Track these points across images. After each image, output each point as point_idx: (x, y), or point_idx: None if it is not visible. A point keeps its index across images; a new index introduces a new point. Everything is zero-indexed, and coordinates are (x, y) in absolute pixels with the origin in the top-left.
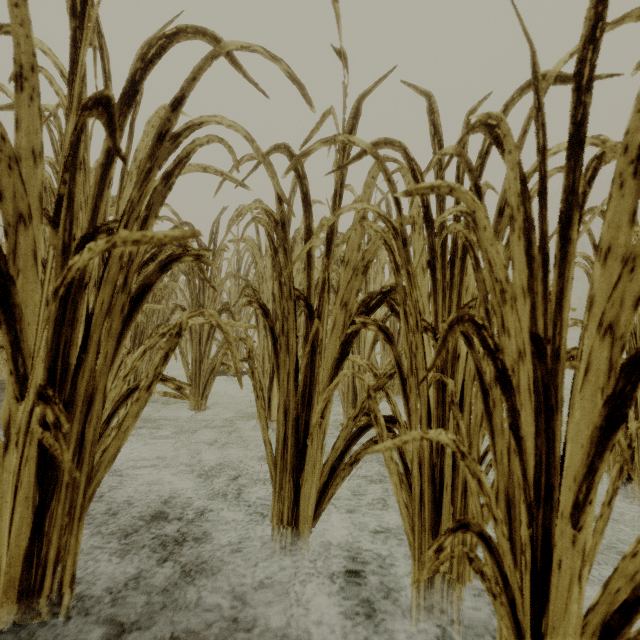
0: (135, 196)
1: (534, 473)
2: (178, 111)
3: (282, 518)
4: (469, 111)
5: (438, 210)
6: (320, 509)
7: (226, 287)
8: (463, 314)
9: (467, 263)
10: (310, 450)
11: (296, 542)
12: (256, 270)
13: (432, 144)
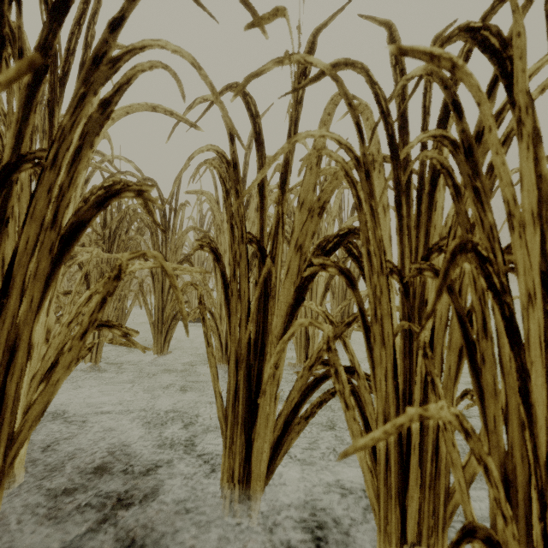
0: (67, 123)
1: (547, 450)
2: (117, 33)
3: (233, 474)
4: (435, 36)
5: (401, 144)
6: (273, 465)
7: (190, 242)
8: (465, 241)
9: (436, 198)
10: (263, 402)
11: (248, 500)
12: (214, 223)
13: (393, 75)
